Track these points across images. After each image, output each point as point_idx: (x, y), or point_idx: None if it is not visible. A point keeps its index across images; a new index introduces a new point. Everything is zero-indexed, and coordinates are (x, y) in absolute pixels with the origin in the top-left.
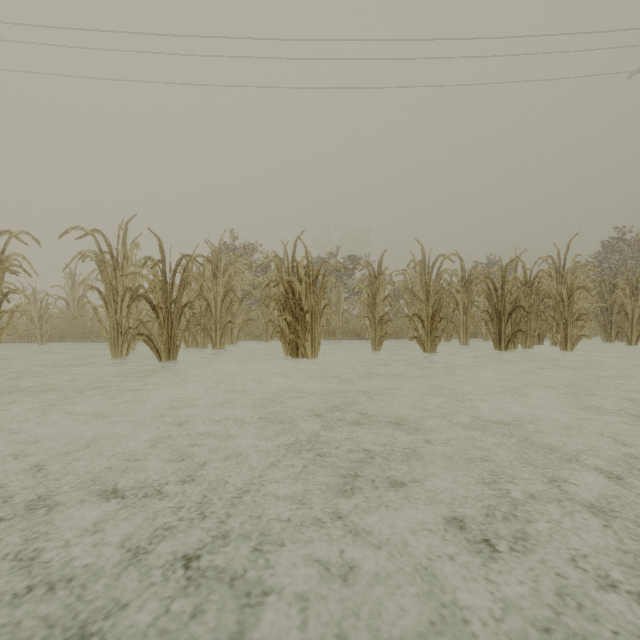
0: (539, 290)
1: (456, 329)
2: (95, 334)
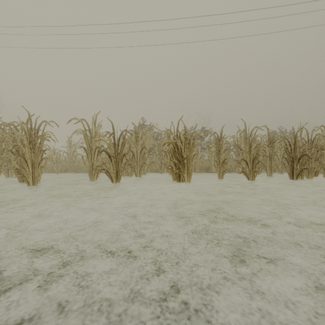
0: (317, 145)
1: (265, 167)
2: (80, 169)
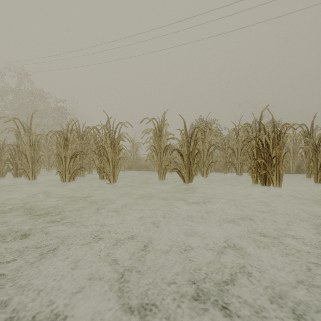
0: None
1: None
2: (141, 167)
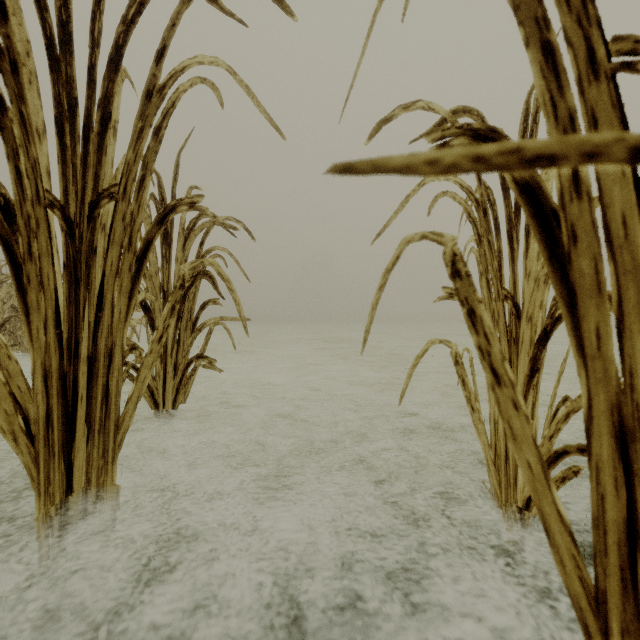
0: None
1: None
2: None
